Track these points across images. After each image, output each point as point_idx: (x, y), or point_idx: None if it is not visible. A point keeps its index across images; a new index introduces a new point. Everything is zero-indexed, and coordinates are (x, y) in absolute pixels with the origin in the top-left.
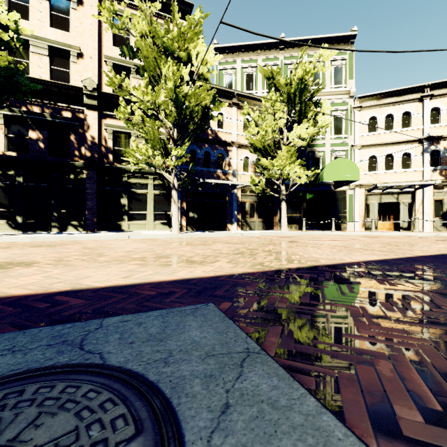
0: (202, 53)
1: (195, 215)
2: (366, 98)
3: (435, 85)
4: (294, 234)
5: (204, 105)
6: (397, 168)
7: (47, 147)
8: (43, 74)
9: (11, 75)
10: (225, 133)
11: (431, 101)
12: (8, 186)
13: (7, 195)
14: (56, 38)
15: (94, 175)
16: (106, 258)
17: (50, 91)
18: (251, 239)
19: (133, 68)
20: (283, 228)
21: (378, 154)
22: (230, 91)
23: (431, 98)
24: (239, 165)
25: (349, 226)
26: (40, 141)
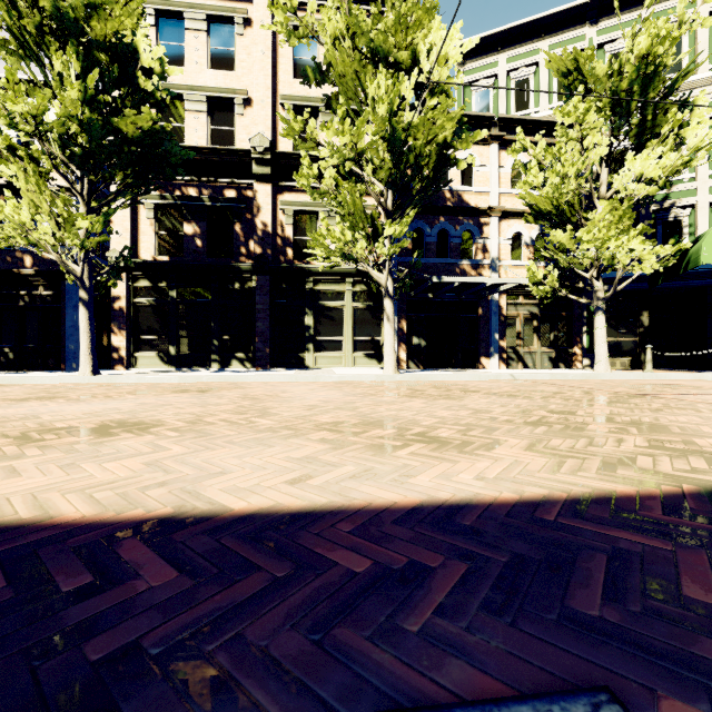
0: (438, 44)
1: (423, 341)
2: None
3: None
4: (626, 377)
5: (441, 142)
6: None
7: (206, 244)
8: (201, 139)
9: (157, 141)
10: (476, 193)
11: None
12: (159, 304)
13: (158, 316)
14: (216, 84)
15: (266, 282)
16: (271, 420)
17: (209, 163)
18: (538, 388)
19: (322, 100)
20: (600, 366)
21: None
22: (487, 115)
23: None
24: (504, 248)
25: None
26: (197, 237)
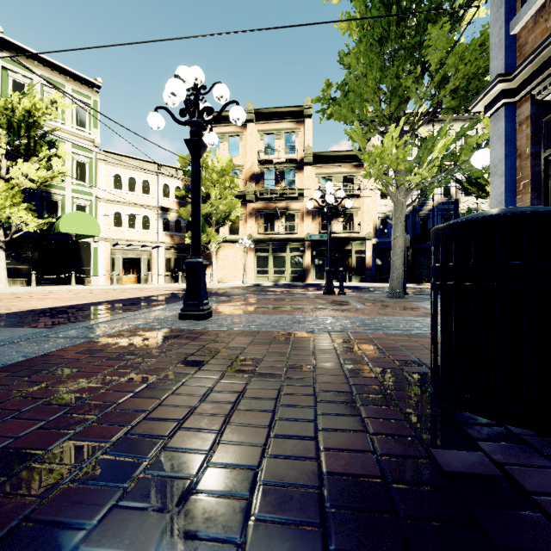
0: None
1: None
2: (111, 154)
3: (166, 166)
4: (19, 290)
5: None
6: (139, 228)
7: None
8: None
9: None
10: None
11: (164, 178)
12: None
13: None
14: None
15: None
16: None
17: None
18: None
19: None
20: (1, 284)
21: (123, 212)
22: None
23: (164, 176)
24: None
25: (94, 280)
26: None
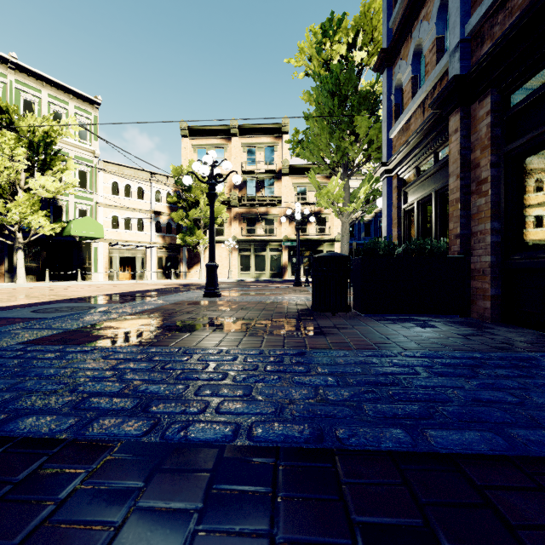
0: None
1: None
2: (110, 163)
3: (158, 174)
4: (37, 285)
5: None
6: (134, 230)
7: None
8: None
9: None
10: None
11: (156, 185)
12: None
13: None
14: None
15: None
16: None
17: None
18: None
19: None
20: (21, 280)
21: (120, 215)
22: None
23: (156, 183)
24: None
25: (94, 276)
26: None
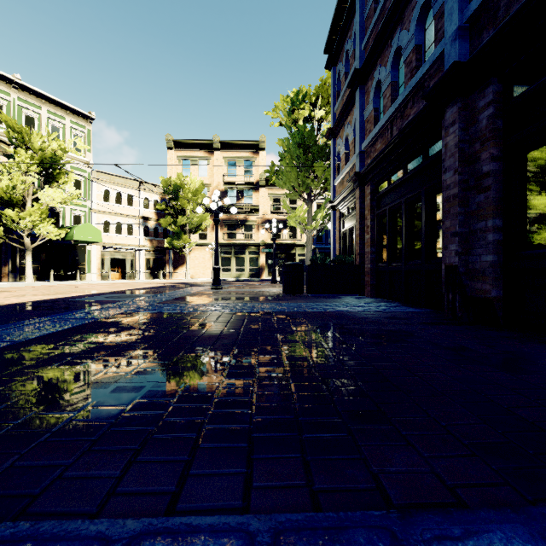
0: None
1: None
2: (102, 173)
3: (146, 183)
4: (45, 284)
5: None
6: (124, 234)
7: None
8: None
9: None
10: None
11: (145, 193)
12: None
13: None
14: None
15: None
16: None
17: None
18: (27, 288)
19: None
20: (30, 279)
21: (112, 221)
22: None
23: (145, 191)
24: None
25: (88, 277)
26: None
